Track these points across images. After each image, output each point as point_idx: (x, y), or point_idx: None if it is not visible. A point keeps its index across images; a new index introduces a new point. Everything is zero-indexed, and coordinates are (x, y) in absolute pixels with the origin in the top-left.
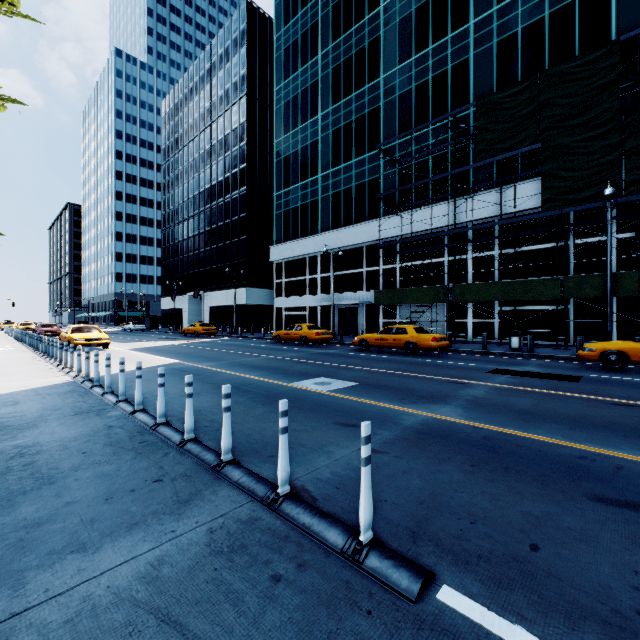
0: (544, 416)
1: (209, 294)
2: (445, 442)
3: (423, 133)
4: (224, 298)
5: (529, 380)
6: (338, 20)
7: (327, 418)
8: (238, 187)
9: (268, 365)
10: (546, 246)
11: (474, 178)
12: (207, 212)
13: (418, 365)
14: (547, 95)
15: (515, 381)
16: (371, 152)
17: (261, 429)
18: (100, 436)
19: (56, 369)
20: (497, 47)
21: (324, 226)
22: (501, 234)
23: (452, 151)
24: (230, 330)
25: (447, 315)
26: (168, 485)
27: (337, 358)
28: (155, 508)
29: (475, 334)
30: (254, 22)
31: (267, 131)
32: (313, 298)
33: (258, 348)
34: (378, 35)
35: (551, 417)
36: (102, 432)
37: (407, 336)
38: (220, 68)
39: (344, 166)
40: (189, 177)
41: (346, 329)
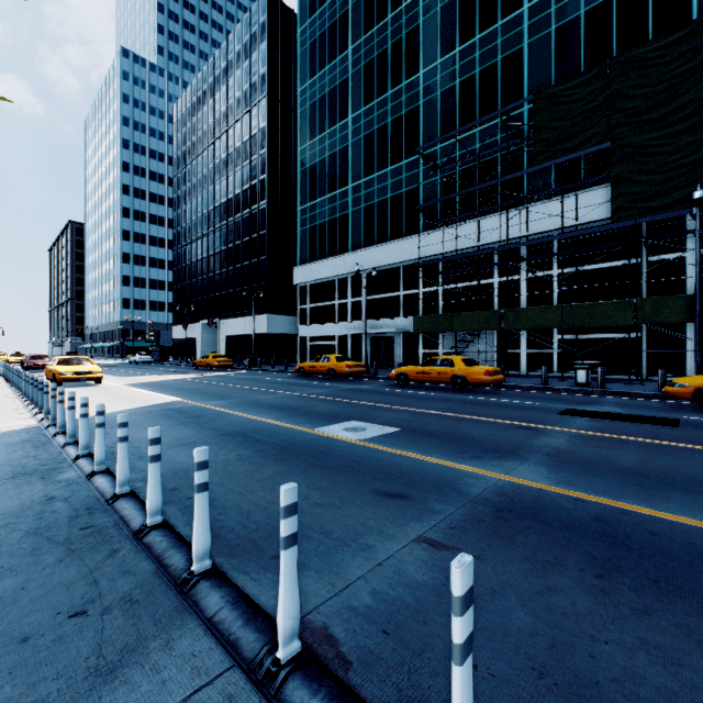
0: (664, 479)
1: (225, 322)
2: (541, 527)
3: (469, 136)
4: (242, 326)
5: (615, 424)
6: (371, 9)
7: (362, 483)
8: (258, 201)
9: (288, 404)
10: (614, 264)
11: (529, 186)
12: (223, 229)
13: (471, 404)
14: (618, 85)
15: (598, 426)
16: (409, 158)
17: (267, 503)
18: (27, 516)
19: (25, 410)
20: (556, 34)
21: (355, 244)
22: (563, 250)
23: (503, 156)
24: (248, 362)
25: (497, 345)
26: (92, 625)
27: (371, 395)
28: (45, 691)
29: (530, 367)
30: (276, 14)
31: (291, 137)
32: (343, 326)
33: (278, 383)
34: (417, 24)
35: (674, 481)
36: (34, 509)
37: (454, 369)
38: (238, 67)
39: (378, 175)
40: (203, 190)
41: (380, 361)
